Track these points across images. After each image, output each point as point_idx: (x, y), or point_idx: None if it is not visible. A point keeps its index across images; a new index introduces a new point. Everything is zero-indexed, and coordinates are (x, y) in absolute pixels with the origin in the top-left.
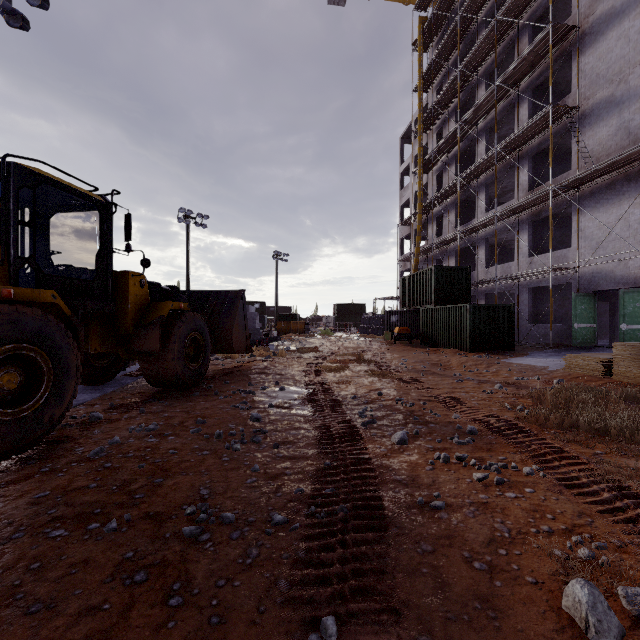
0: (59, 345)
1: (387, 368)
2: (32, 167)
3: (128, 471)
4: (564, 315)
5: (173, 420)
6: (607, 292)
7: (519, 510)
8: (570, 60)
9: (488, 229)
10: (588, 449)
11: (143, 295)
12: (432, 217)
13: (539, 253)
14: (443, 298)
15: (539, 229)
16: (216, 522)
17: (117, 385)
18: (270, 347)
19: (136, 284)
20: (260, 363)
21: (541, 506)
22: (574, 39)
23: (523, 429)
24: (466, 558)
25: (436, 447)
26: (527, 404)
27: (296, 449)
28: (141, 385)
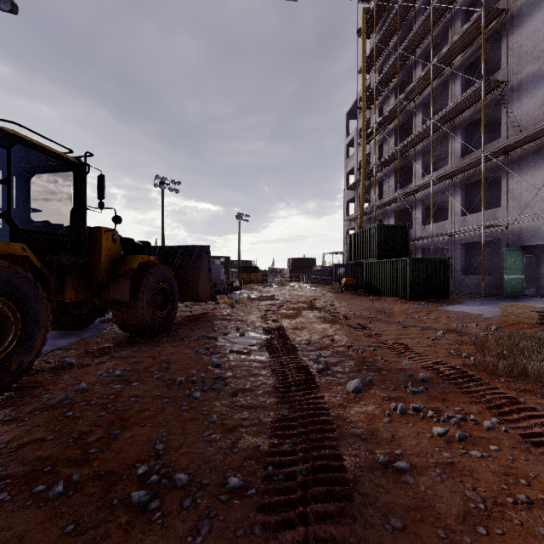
0: (27, 296)
1: (337, 315)
2: (7, 128)
3: (87, 421)
4: (493, 267)
5: (139, 365)
6: (533, 247)
7: (489, 473)
8: (499, 41)
9: (424, 192)
10: (543, 399)
11: (115, 249)
12: (374, 182)
13: (470, 213)
14: (385, 253)
15: (470, 191)
16: (168, 485)
17: (94, 330)
18: (233, 295)
19: (109, 239)
20: (223, 310)
21: (511, 468)
22: (503, 21)
23: (474, 377)
24: (442, 539)
25: (391, 396)
26: (471, 351)
27: (254, 397)
28: (116, 330)
